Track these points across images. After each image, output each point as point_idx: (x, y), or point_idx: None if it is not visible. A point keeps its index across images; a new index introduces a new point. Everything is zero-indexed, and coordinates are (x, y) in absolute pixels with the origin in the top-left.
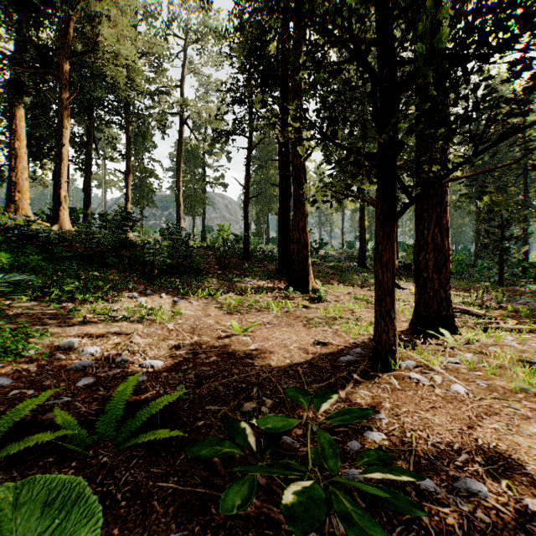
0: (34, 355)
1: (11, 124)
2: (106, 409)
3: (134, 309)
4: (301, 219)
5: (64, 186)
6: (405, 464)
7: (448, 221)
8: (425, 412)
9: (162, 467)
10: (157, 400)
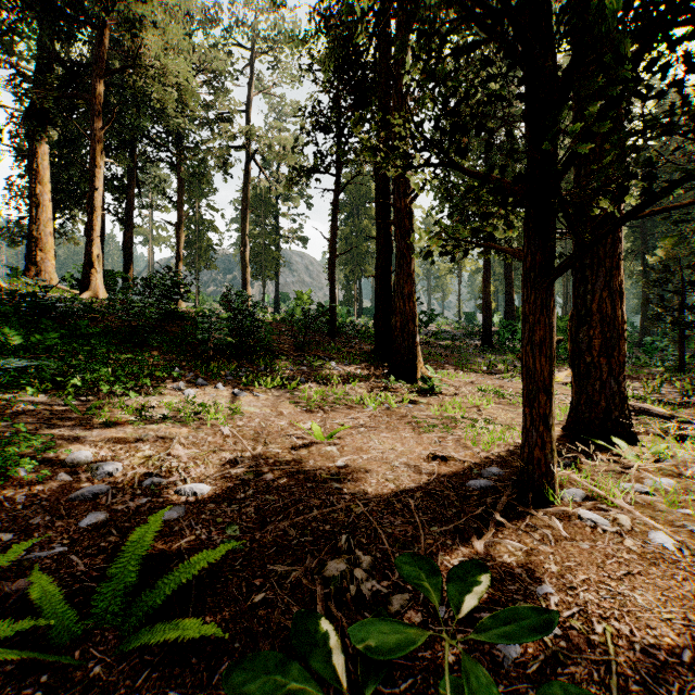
0: (27, 476)
1: (31, 163)
2: (112, 574)
3: (178, 405)
4: (407, 282)
5: (96, 242)
6: (604, 691)
7: (622, 281)
8: (616, 582)
9: (188, 689)
10: (190, 559)
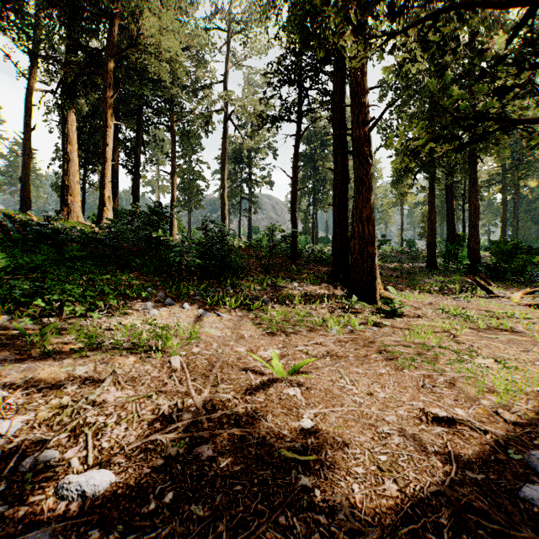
0: None
1: (64, 129)
2: None
3: (139, 327)
4: (365, 207)
5: (107, 186)
6: None
7: None
8: None
9: None
10: None
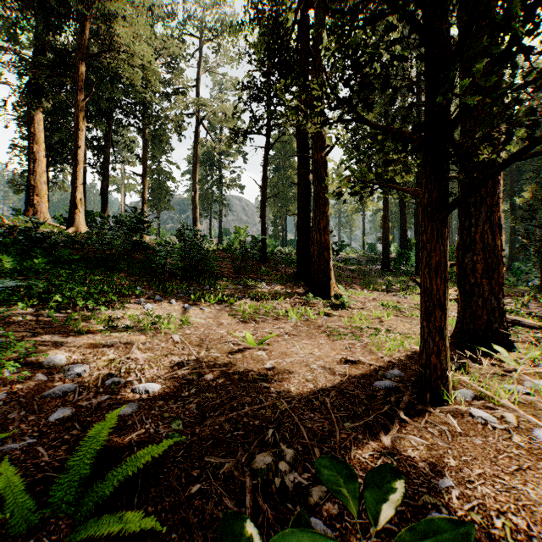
0: (10, 376)
1: (29, 128)
2: (68, 466)
3: (139, 317)
4: (322, 219)
5: (79, 188)
6: None
7: (501, 216)
8: (509, 477)
9: None
10: (137, 453)
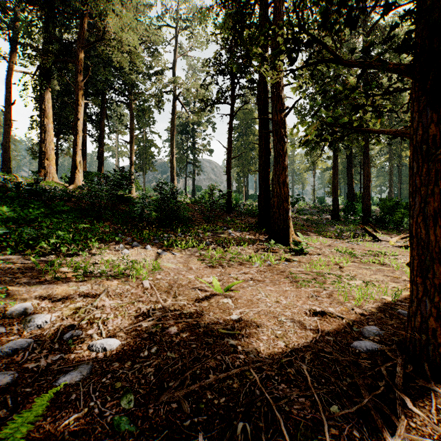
0: None
1: (41, 105)
2: None
3: (116, 262)
4: (282, 173)
5: (79, 153)
6: None
7: None
8: None
9: None
10: None
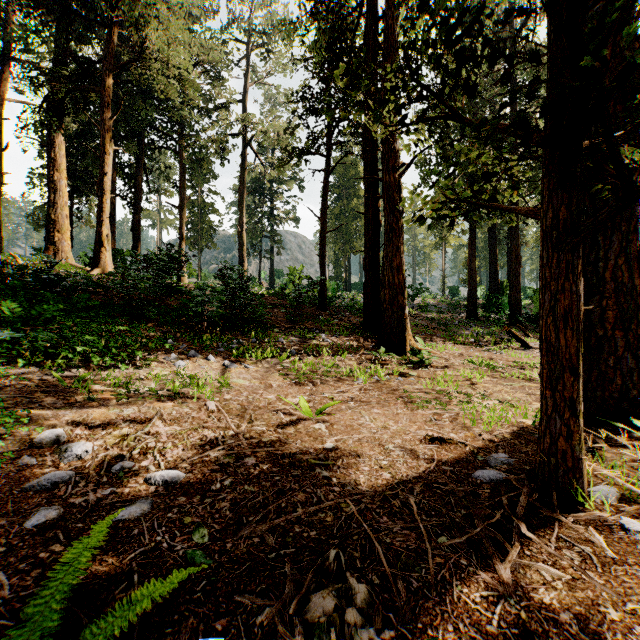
0: None
1: (49, 153)
2: (28, 614)
3: (168, 377)
4: (396, 255)
5: (106, 223)
6: None
7: (639, 247)
8: None
9: None
10: (132, 594)
